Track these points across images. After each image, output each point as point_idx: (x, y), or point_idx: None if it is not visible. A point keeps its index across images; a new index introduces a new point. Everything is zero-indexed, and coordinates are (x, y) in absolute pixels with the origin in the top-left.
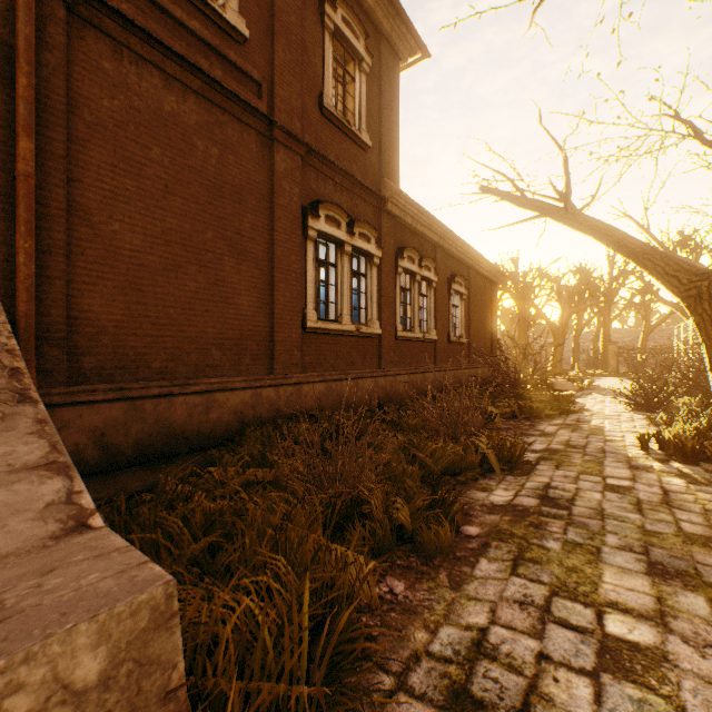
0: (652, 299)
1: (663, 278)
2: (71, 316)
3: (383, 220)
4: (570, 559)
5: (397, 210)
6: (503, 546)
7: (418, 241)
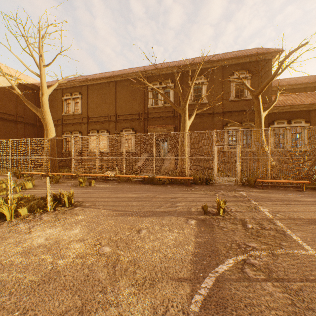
0: None
1: None
2: None
3: None
4: None
5: None
6: None
7: (291, 113)
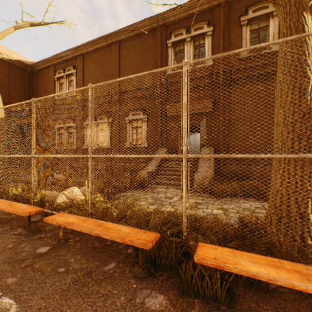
0: None
1: None
2: (229, 147)
3: None
4: None
5: None
6: None
7: None
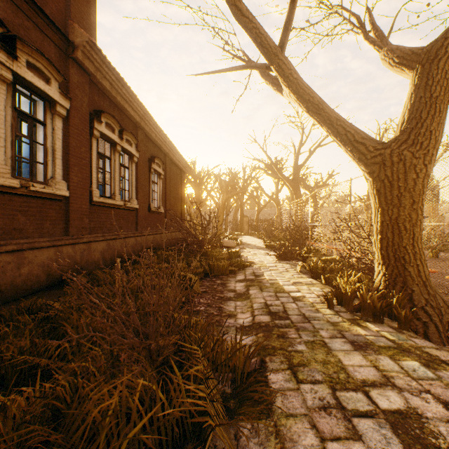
0: (261, 194)
1: (353, 145)
2: None
3: (72, 69)
4: None
5: (92, 67)
6: None
7: (120, 115)
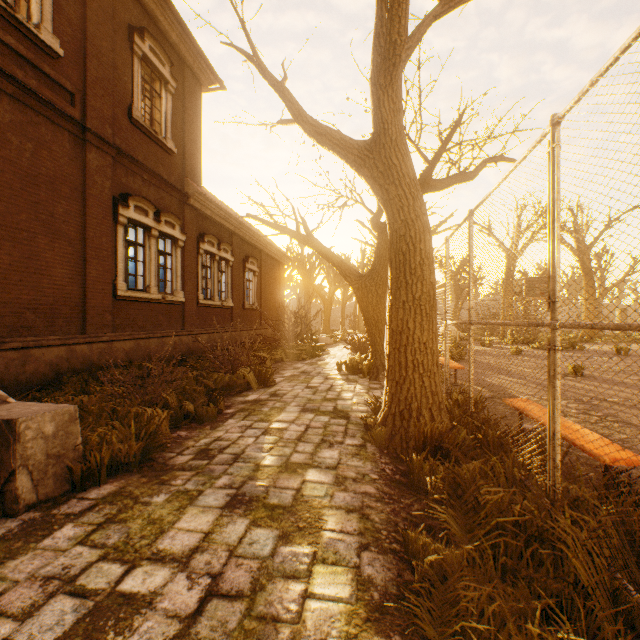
0: None
1: (345, 277)
2: None
3: (187, 211)
4: (271, 412)
5: (199, 205)
6: (242, 413)
7: (218, 229)
